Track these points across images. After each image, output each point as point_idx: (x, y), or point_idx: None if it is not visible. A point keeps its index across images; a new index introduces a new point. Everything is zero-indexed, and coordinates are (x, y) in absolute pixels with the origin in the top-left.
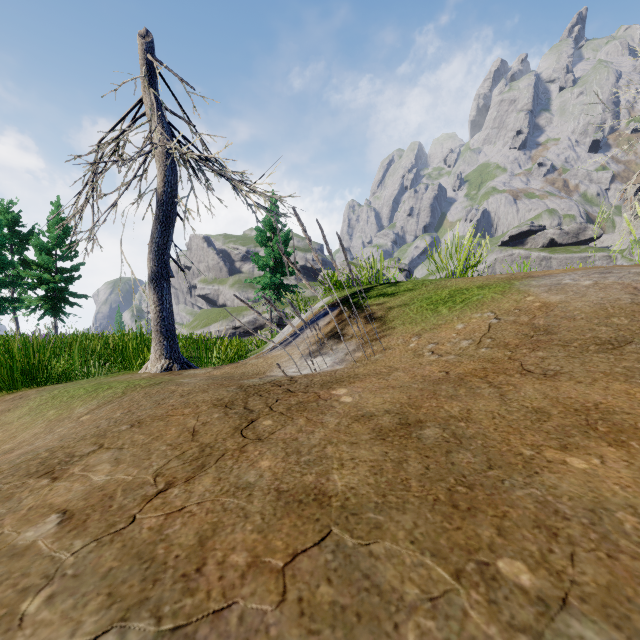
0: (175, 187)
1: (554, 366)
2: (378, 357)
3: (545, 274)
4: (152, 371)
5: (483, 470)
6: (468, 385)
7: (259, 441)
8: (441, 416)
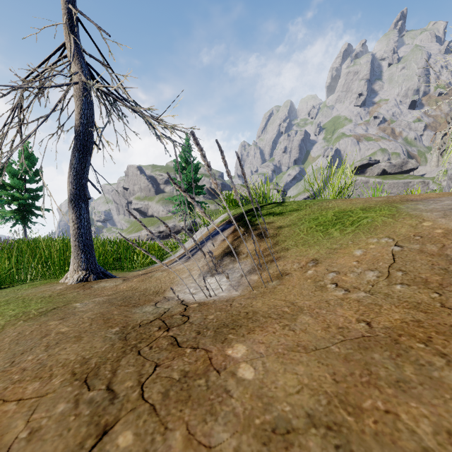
0: (91, 119)
1: None
2: (275, 284)
3: (423, 198)
4: (68, 282)
5: None
6: (412, 356)
7: None
8: (408, 448)
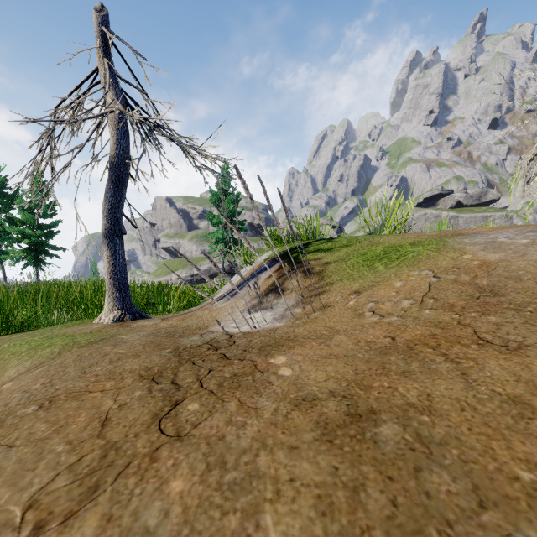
0: (127, 150)
1: (514, 336)
2: (318, 315)
3: (474, 232)
4: (104, 322)
5: (473, 510)
6: (420, 357)
7: (177, 440)
8: (397, 403)
